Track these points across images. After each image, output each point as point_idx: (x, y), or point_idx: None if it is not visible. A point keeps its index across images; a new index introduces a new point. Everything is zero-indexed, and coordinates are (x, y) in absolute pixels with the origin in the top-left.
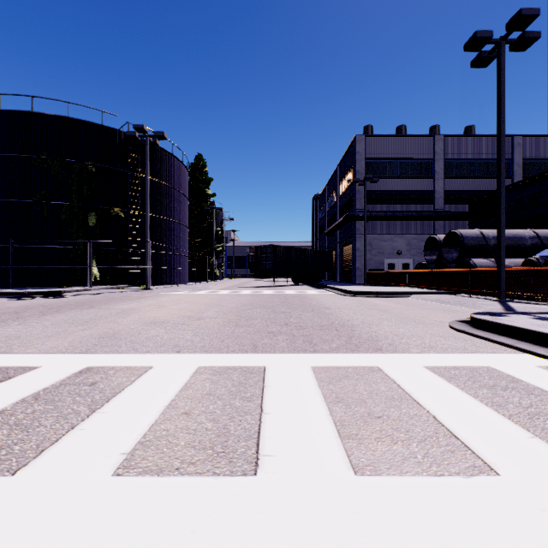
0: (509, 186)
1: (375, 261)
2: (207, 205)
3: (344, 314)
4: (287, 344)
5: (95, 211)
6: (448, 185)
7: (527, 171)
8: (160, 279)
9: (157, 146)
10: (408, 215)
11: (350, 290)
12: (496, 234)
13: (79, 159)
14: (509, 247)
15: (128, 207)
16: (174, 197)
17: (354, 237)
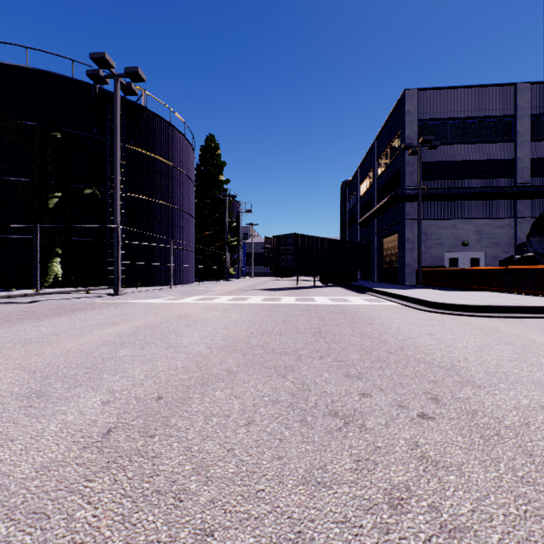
0: None
1: (431, 255)
2: (219, 193)
3: None
4: None
5: (63, 191)
6: (535, 150)
7: None
8: (153, 279)
9: (143, 105)
10: (481, 191)
11: (433, 301)
12: None
13: (41, 122)
14: None
15: (106, 185)
16: (172, 176)
17: (403, 224)
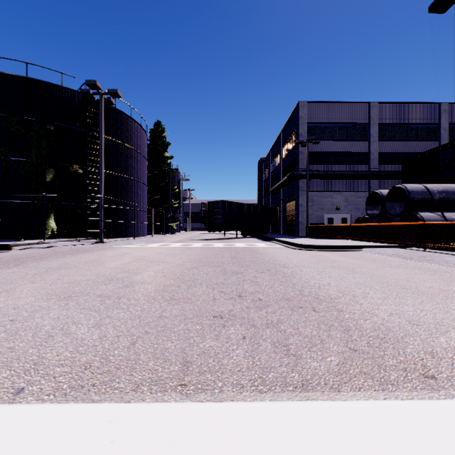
0: (444, 145)
1: (316, 216)
2: (165, 166)
3: (308, 276)
4: (245, 356)
5: (54, 168)
6: (381, 147)
7: (452, 135)
8: (119, 232)
9: (114, 107)
10: (347, 174)
11: (300, 244)
12: (440, 188)
13: (38, 118)
14: (453, 201)
15: (86, 164)
16: (132, 156)
17: (297, 194)
